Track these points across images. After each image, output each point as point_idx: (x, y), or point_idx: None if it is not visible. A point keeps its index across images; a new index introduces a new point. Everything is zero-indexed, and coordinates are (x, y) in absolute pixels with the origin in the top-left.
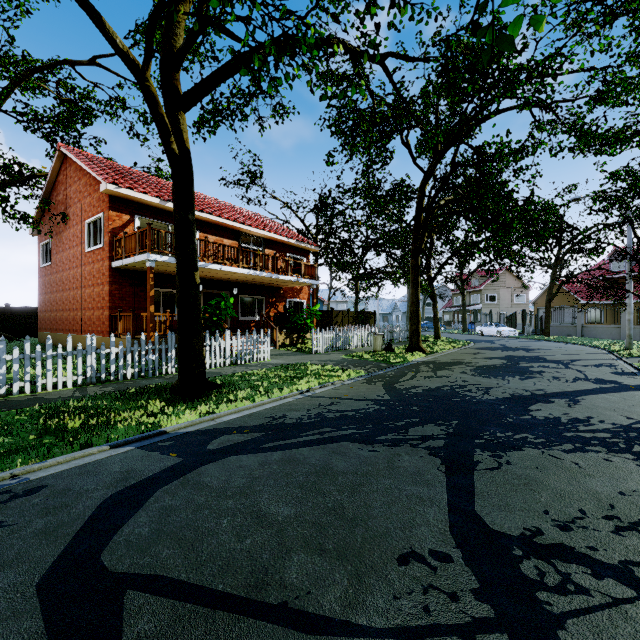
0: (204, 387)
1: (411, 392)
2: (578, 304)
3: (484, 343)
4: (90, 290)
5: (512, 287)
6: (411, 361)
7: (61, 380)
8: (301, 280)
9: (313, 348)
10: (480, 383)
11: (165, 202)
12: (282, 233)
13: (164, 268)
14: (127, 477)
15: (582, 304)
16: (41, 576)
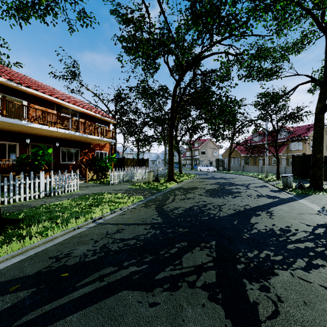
0: None
1: (175, 213)
2: (240, 156)
3: (203, 175)
4: None
5: (212, 148)
6: (170, 187)
7: None
8: (103, 139)
9: (110, 181)
10: (213, 202)
11: None
12: (92, 110)
13: None
14: None
15: (242, 156)
16: None
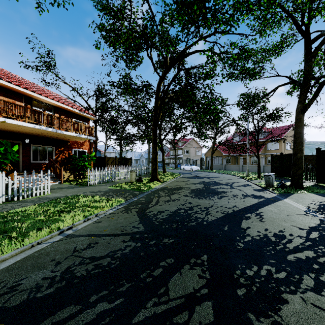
0: None
1: (159, 218)
2: (222, 155)
3: (187, 174)
4: None
5: (195, 147)
6: (153, 188)
7: None
8: (81, 136)
9: (88, 182)
10: (200, 204)
11: None
12: (69, 104)
13: None
14: None
15: (224, 155)
16: None
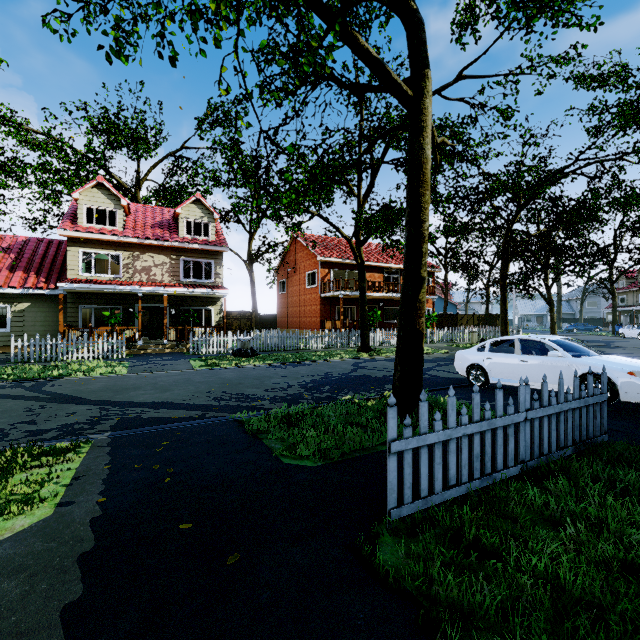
0: (369, 349)
1: None
2: None
3: (595, 343)
4: (309, 308)
5: None
6: None
7: (318, 346)
8: None
9: (428, 340)
10: None
11: (344, 260)
12: None
13: (345, 296)
14: (356, 361)
15: None
16: (351, 365)
